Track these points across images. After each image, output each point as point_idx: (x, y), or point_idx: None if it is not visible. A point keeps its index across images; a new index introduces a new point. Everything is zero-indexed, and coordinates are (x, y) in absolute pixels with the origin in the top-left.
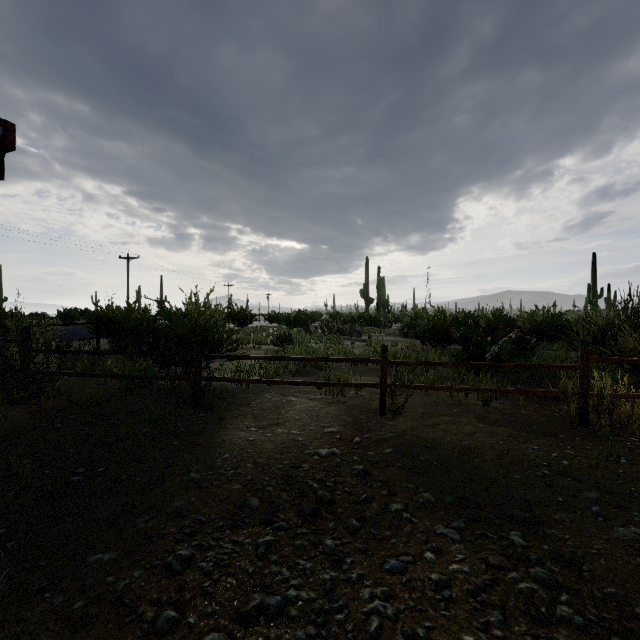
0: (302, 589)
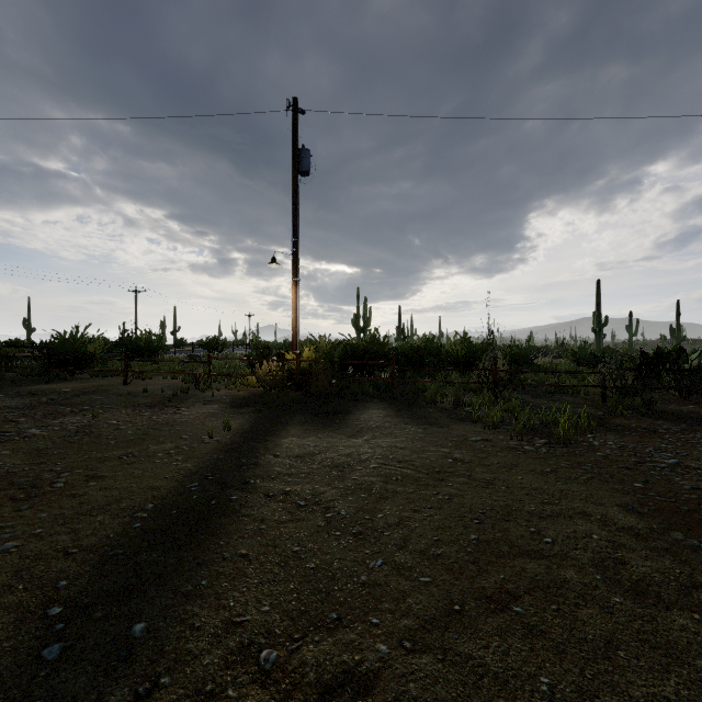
0: None
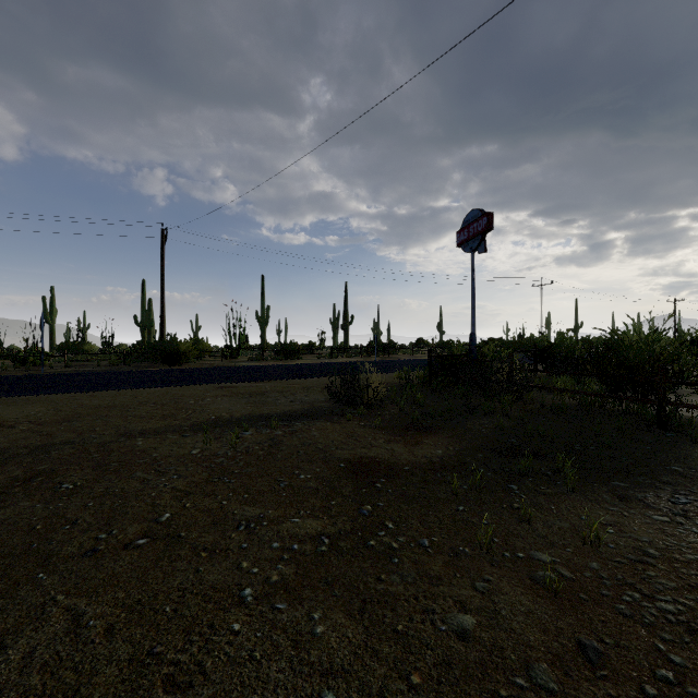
0: None
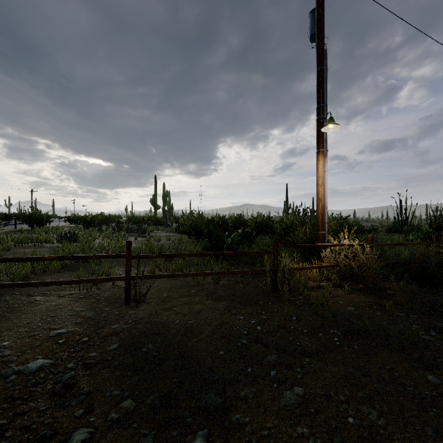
0: None
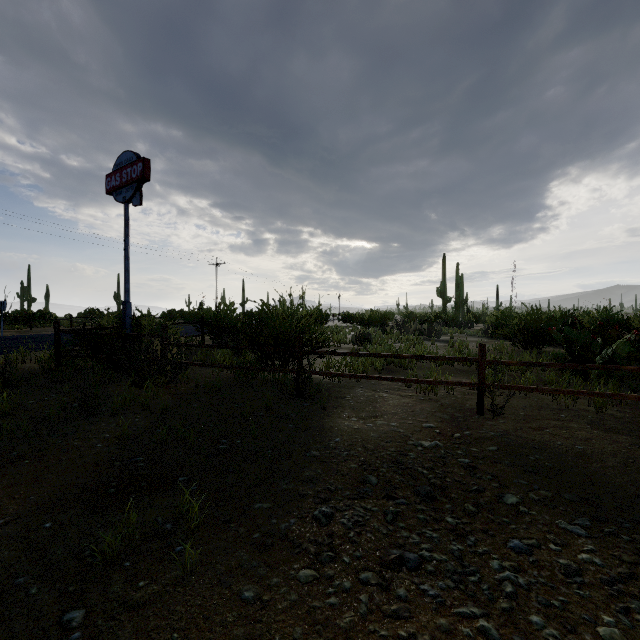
0: (433, 552)
